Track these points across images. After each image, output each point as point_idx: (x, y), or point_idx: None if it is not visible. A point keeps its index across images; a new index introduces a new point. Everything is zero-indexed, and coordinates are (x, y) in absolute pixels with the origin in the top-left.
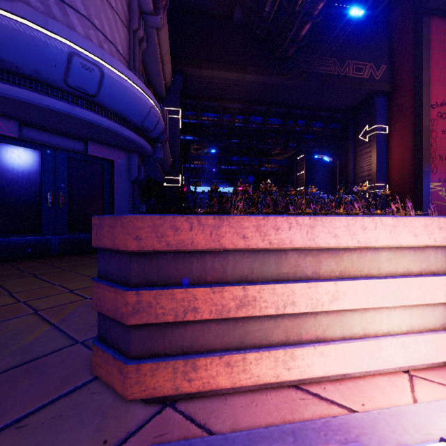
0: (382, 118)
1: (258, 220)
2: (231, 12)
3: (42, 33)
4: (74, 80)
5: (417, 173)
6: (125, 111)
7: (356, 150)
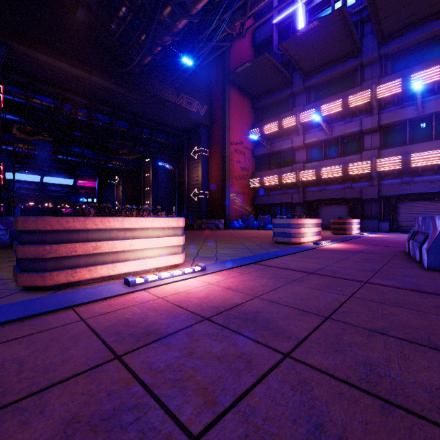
0: (205, 143)
1: (101, 218)
2: (74, 7)
3: None
4: None
5: (224, 186)
6: None
7: (189, 163)
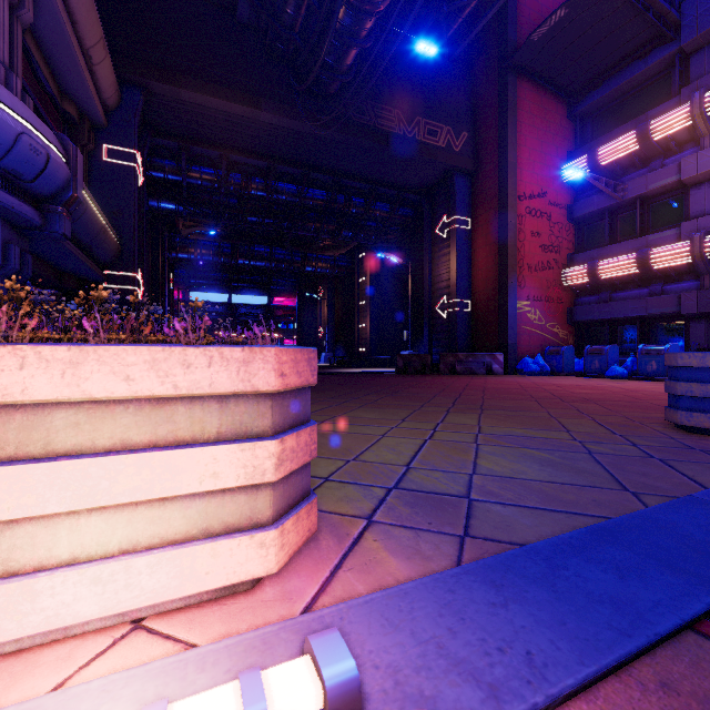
0: (463, 206)
1: None
2: (234, 2)
3: None
4: None
5: (503, 287)
6: None
7: (433, 249)
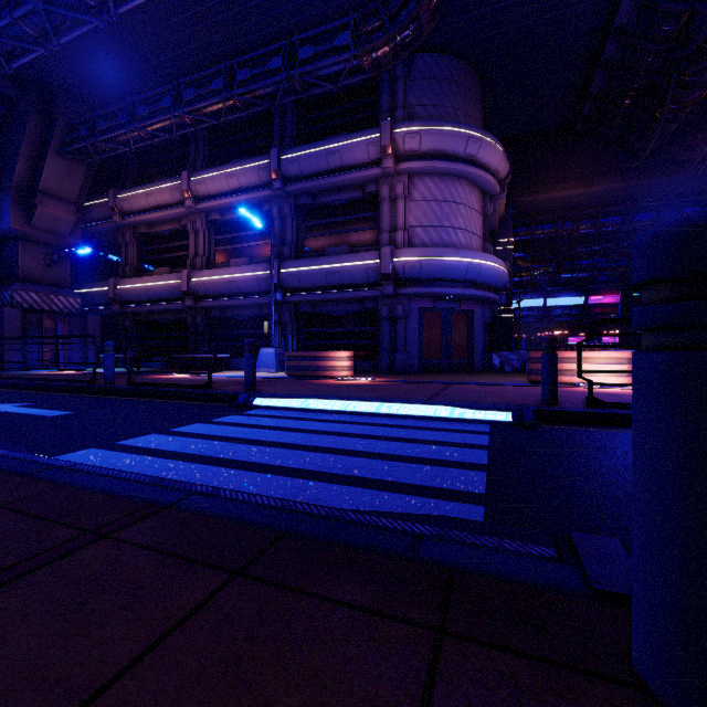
0: None
1: (564, 352)
2: (573, 124)
3: (458, 261)
4: (467, 277)
5: None
6: (488, 282)
7: None
